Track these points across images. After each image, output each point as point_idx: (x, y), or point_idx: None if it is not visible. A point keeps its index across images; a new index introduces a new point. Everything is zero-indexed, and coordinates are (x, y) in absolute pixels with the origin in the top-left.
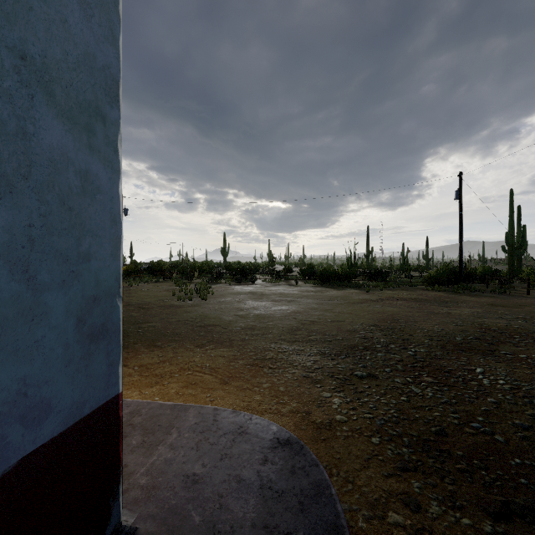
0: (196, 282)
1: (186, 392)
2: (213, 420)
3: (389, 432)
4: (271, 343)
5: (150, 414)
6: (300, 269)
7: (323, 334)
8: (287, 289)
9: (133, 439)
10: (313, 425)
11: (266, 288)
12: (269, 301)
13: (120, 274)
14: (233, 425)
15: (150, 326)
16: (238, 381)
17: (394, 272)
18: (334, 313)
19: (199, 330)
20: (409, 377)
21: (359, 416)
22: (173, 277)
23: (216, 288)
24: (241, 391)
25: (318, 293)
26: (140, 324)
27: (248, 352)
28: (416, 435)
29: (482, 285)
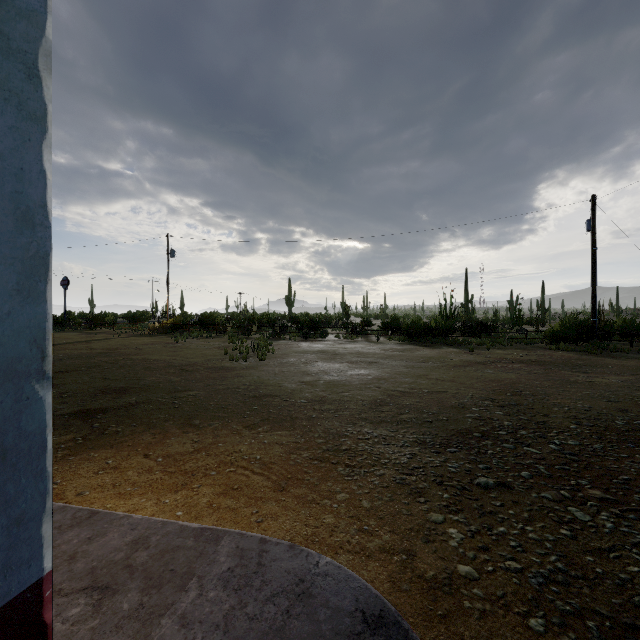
0: (254, 337)
1: (224, 503)
2: (257, 563)
3: (557, 606)
4: (347, 424)
5: (161, 546)
6: (382, 322)
7: (419, 412)
8: (366, 347)
9: (125, 598)
10: (422, 583)
11: (339, 346)
12: (344, 362)
13: (47, 331)
14: (289, 575)
15: (190, 395)
16: (300, 487)
17: (501, 326)
18: (431, 380)
19: (251, 403)
20: (562, 489)
21: (498, 566)
22: (227, 332)
23: (278, 346)
24: (303, 506)
25: (406, 353)
26: (178, 393)
27: (316, 438)
28: (609, 616)
29: (623, 343)
